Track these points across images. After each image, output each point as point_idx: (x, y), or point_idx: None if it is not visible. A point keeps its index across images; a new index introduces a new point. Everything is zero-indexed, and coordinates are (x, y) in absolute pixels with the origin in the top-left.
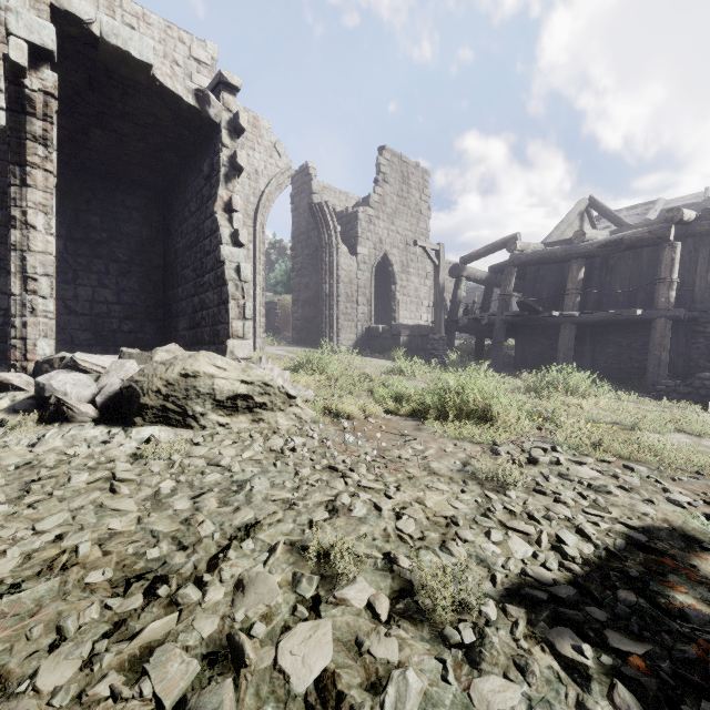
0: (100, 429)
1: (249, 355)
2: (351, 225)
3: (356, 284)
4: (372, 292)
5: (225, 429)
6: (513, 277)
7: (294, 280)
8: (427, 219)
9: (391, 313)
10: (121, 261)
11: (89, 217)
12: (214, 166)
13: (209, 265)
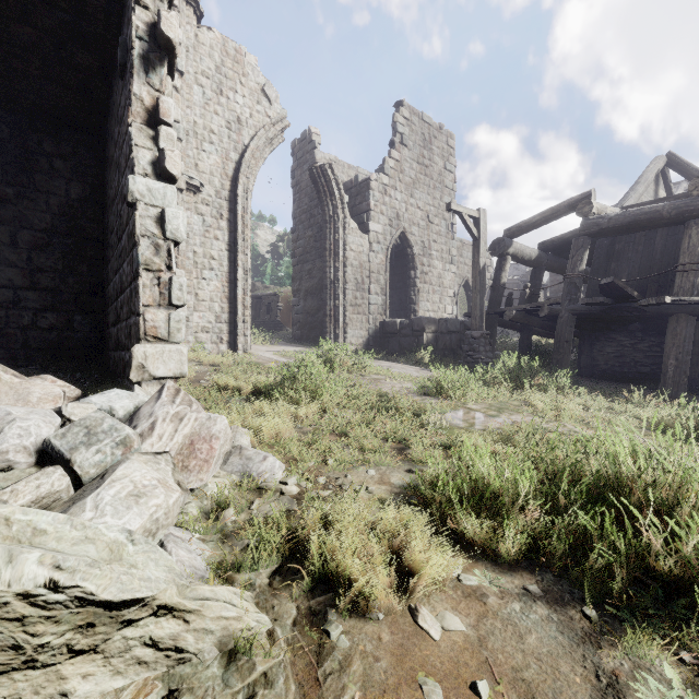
0: None
1: (177, 371)
2: (361, 197)
3: (368, 268)
4: (387, 278)
5: None
6: (586, 251)
7: (295, 266)
8: (452, 192)
9: (409, 304)
10: (36, 228)
11: None
12: (127, 46)
13: (124, 218)
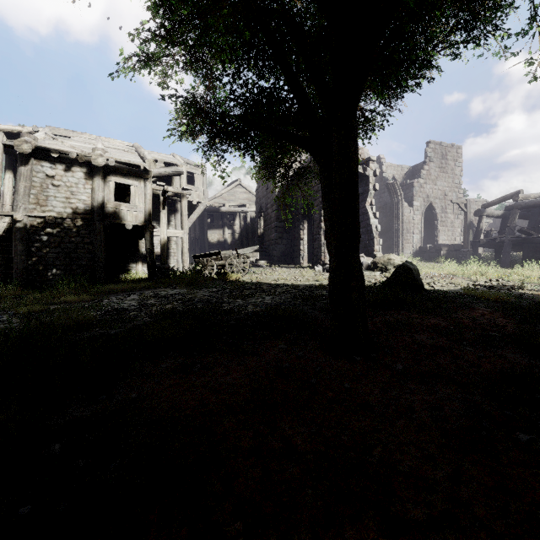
0: (367, 272)
1: None
2: (409, 190)
3: (412, 223)
4: (422, 226)
5: None
6: (516, 215)
7: None
8: (460, 177)
9: (434, 237)
10: None
11: None
12: (365, 190)
13: (362, 226)
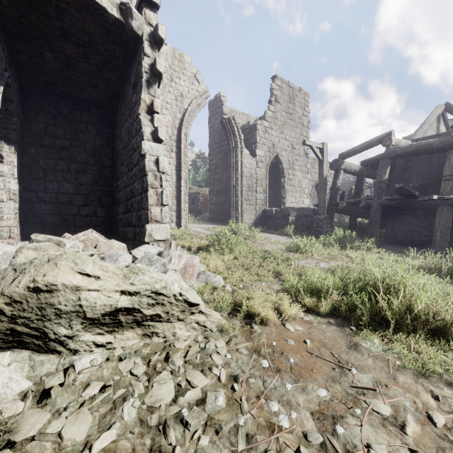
0: None
1: (165, 237)
2: (251, 134)
3: (255, 178)
4: (267, 183)
5: (106, 350)
6: (388, 168)
7: (210, 176)
8: (307, 129)
9: (280, 199)
10: (79, 162)
11: (55, 129)
12: (138, 75)
13: (135, 160)
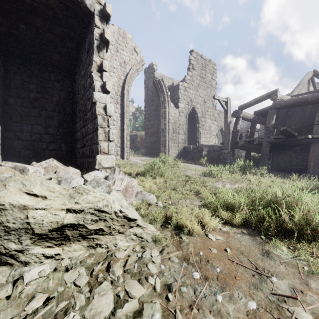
0: None
1: (111, 165)
2: (175, 92)
3: (178, 123)
4: (186, 127)
5: (55, 260)
6: (274, 116)
7: (146, 123)
8: (215, 89)
9: (196, 139)
10: (48, 110)
11: (29, 85)
12: (91, 42)
13: (89, 107)
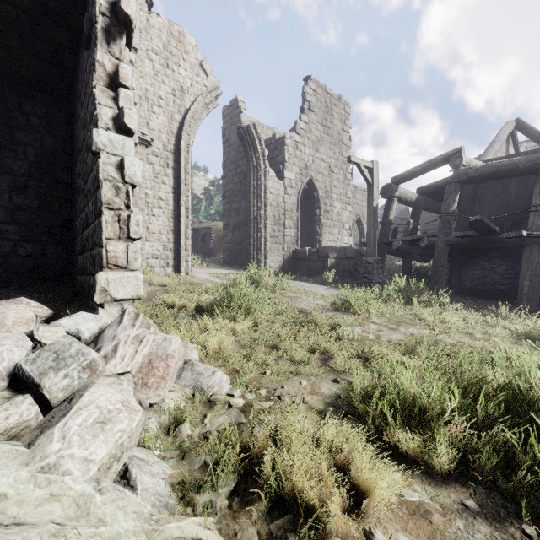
0: None
1: (135, 294)
2: (278, 151)
3: (283, 207)
4: (298, 215)
5: None
6: (457, 195)
7: (225, 206)
8: (348, 148)
9: (315, 236)
10: (16, 174)
11: None
12: (92, 21)
13: (89, 165)
